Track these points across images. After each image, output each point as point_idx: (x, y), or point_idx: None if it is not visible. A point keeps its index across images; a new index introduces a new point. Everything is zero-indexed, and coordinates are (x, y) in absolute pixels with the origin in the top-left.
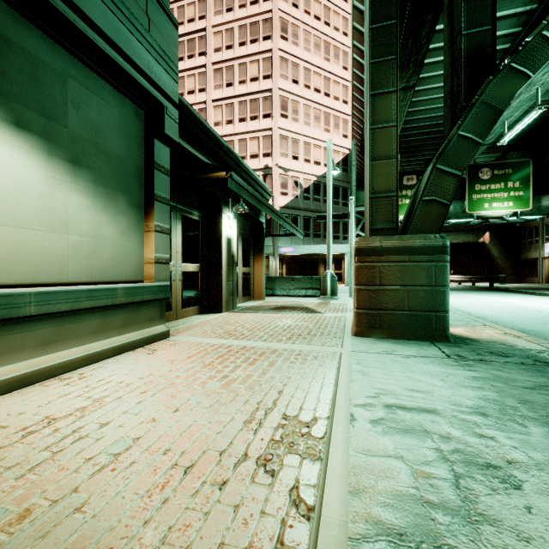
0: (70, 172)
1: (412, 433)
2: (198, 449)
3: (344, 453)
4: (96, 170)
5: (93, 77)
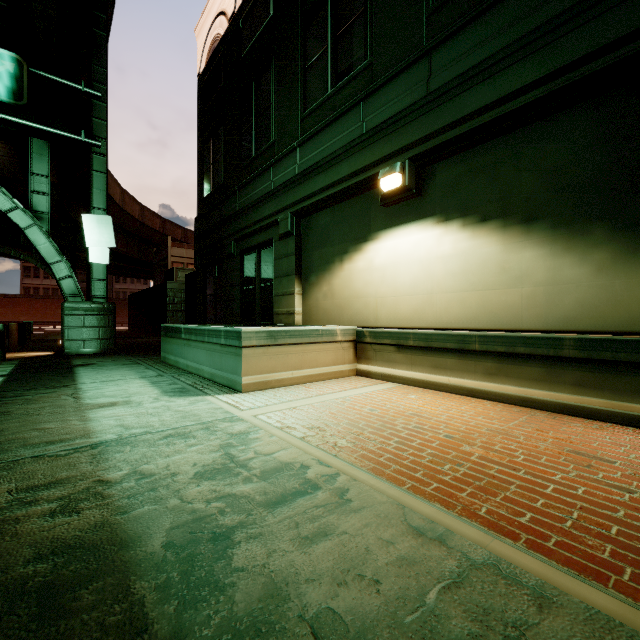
0: (524, 232)
1: (273, 474)
2: (350, 420)
3: (296, 445)
4: (555, 214)
5: (550, 121)
